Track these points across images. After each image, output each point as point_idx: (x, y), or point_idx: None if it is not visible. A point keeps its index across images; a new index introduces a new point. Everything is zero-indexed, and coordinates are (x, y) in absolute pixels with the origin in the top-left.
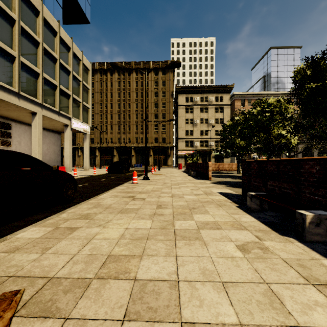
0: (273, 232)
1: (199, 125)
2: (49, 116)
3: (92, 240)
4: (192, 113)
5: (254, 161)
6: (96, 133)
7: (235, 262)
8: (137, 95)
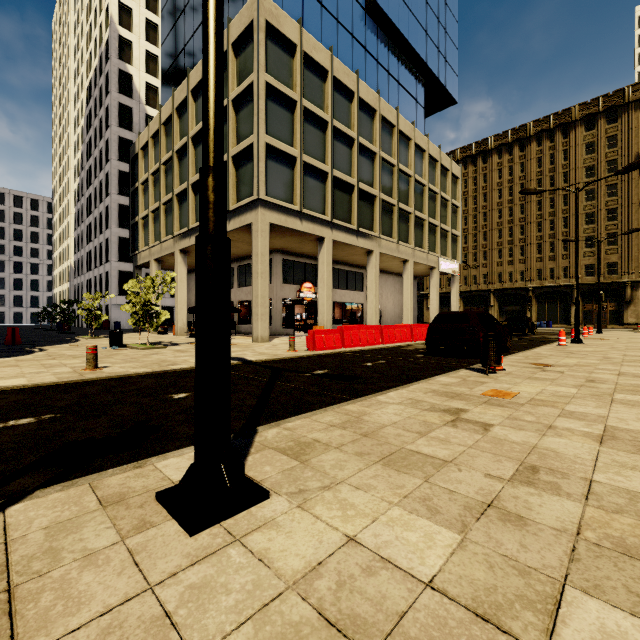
0: None
1: None
2: (418, 261)
3: (559, 361)
4: None
5: None
6: None
7: None
8: (539, 184)
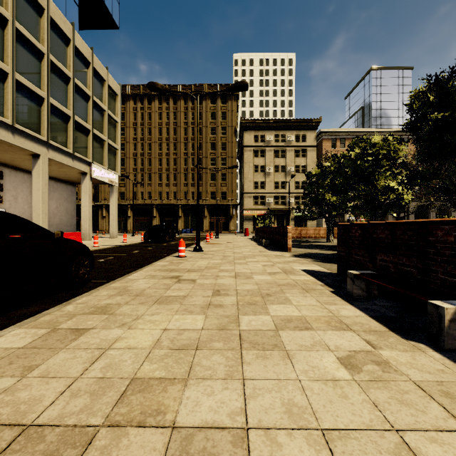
0: (391, 334)
1: (273, 174)
2: (58, 159)
3: (107, 352)
4: (264, 158)
5: (356, 225)
6: (128, 185)
7: (339, 389)
8: (186, 131)
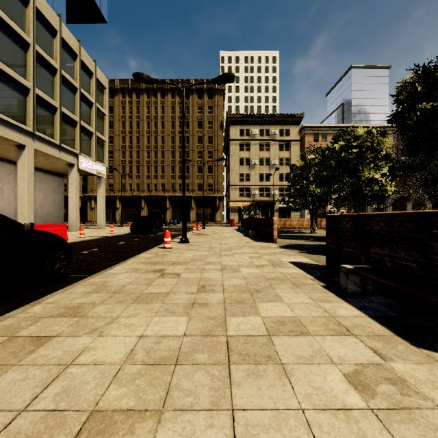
0: (398, 340)
1: (258, 167)
2: (44, 150)
3: (68, 369)
4: (249, 151)
5: (347, 216)
6: (116, 177)
7: (354, 424)
8: (173, 125)
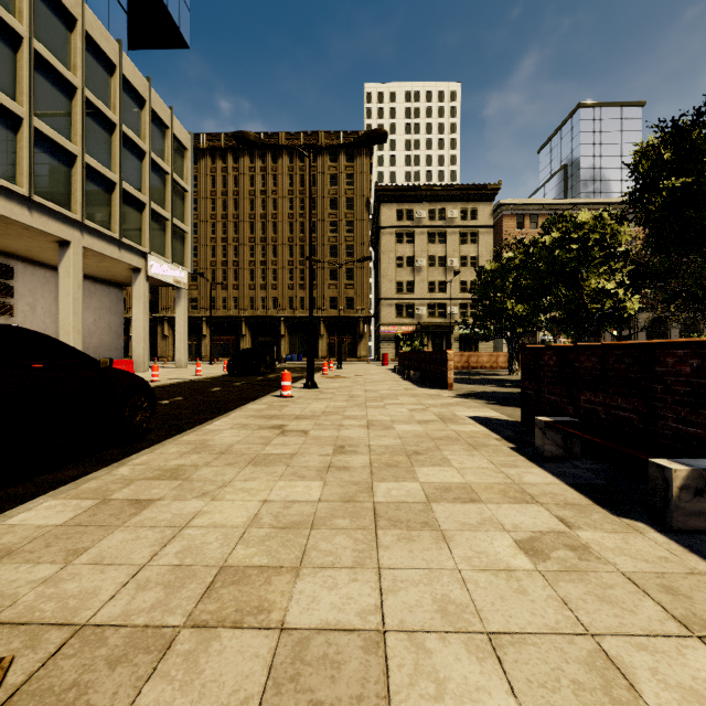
0: (596, 509)
1: (426, 270)
2: (98, 249)
3: (184, 531)
4: (412, 245)
5: (550, 349)
6: (202, 287)
7: (515, 582)
8: (291, 204)
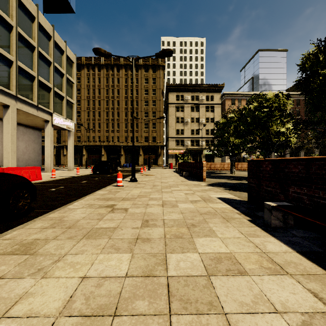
0: None
1: (190, 124)
2: (25, 110)
3: None
4: (183, 112)
5: (267, 160)
6: (83, 131)
7: None
8: (126, 92)
